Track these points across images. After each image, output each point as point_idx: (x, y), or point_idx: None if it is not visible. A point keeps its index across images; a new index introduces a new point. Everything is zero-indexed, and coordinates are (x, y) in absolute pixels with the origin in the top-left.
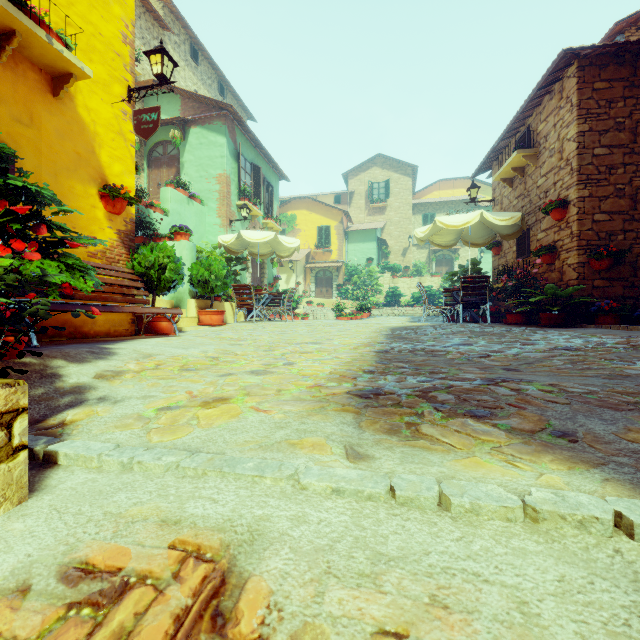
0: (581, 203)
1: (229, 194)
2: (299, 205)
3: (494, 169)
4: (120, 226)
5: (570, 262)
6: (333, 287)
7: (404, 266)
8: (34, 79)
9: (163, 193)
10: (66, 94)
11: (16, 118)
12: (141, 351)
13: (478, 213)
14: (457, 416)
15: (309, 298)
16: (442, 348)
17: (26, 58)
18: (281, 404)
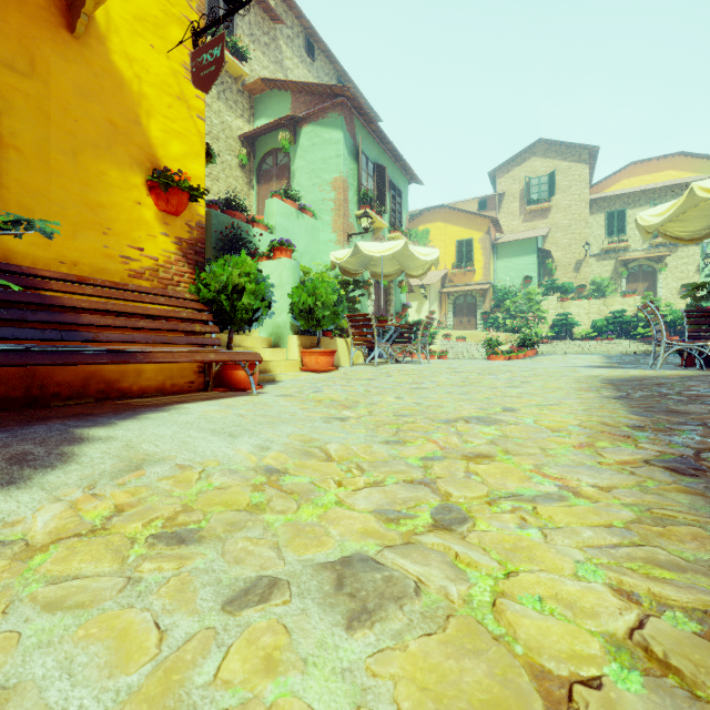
0: None
1: (346, 202)
2: (433, 217)
3: None
4: (181, 232)
5: None
6: (477, 316)
7: (577, 285)
8: (37, 5)
9: (268, 206)
10: (92, 33)
11: (5, 62)
12: (137, 448)
13: None
14: None
15: (446, 330)
16: None
17: None
18: None
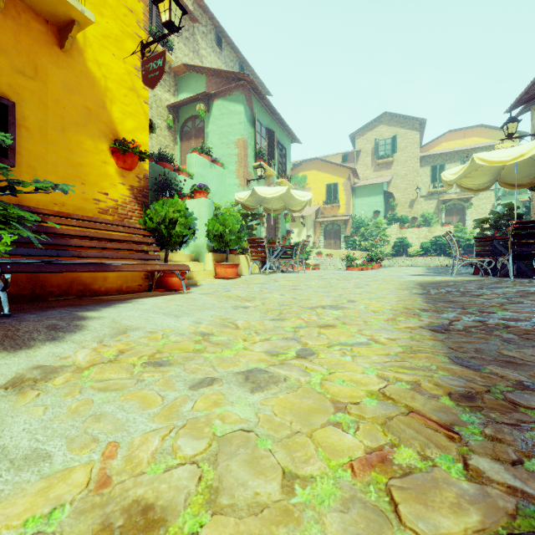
0: None
1: (246, 156)
2: (309, 166)
3: None
4: (133, 182)
5: None
6: (341, 239)
7: (411, 217)
8: (39, 30)
9: (189, 159)
10: (74, 47)
11: (18, 70)
12: (120, 322)
13: None
14: None
15: (318, 249)
16: None
17: (30, 8)
18: None
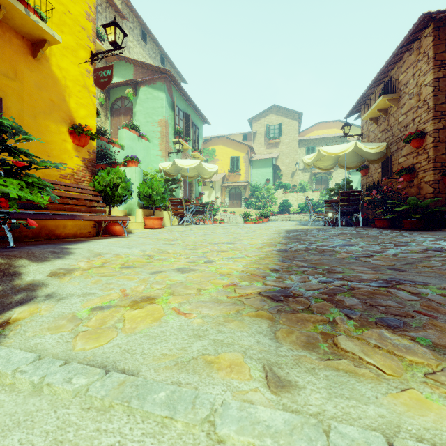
0: (436, 134)
1: (167, 134)
2: (217, 142)
3: (362, 111)
4: (85, 155)
5: (427, 180)
6: (241, 200)
7: (292, 185)
8: (18, 44)
9: (120, 133)
10: (43, 56)
11: (3, 73)
12: (94, 250)
13: (353, 143)
14: (370, 326)
15: (224, 208)
16: (330, 248)
17: (11, 28)
18: (200, 306)
